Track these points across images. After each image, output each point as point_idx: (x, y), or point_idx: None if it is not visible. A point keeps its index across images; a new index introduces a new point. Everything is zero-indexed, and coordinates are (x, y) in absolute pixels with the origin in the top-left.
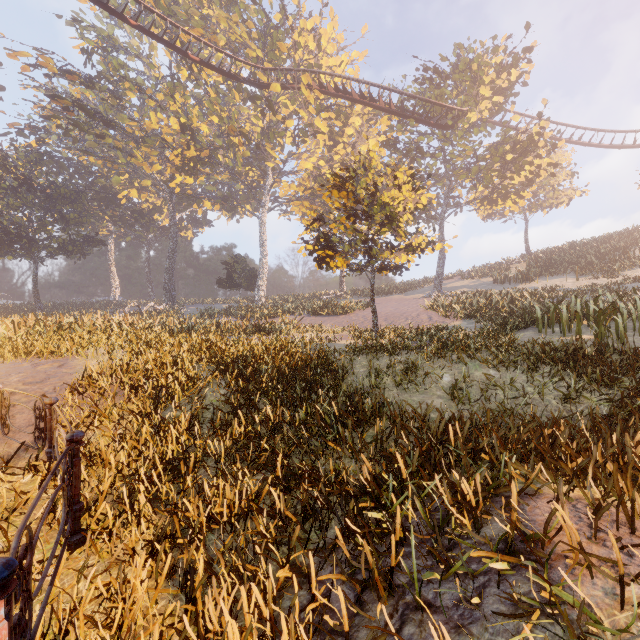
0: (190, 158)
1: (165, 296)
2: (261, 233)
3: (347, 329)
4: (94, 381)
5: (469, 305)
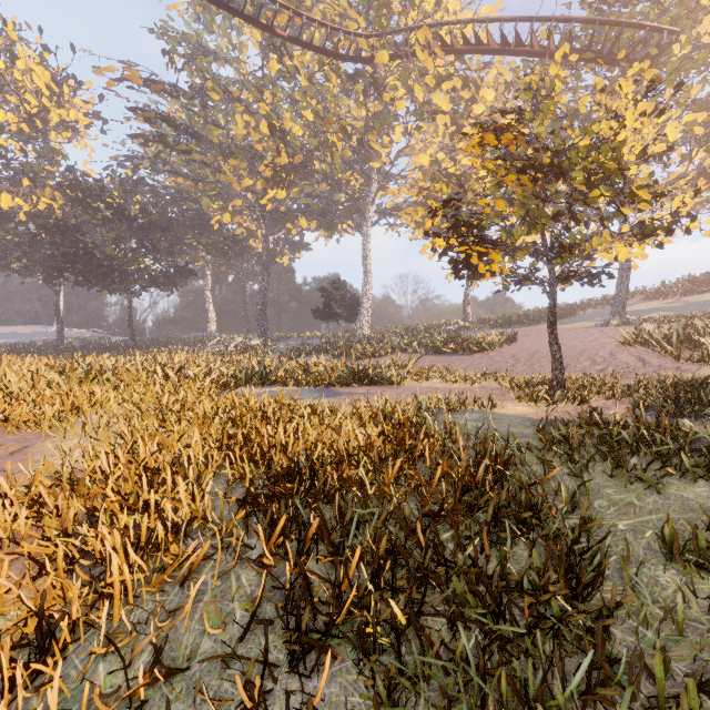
0: (281, 166)
1: (257, 330)
2: (364, 251)
3: (493, 377)
4: (4, 509)
5: None
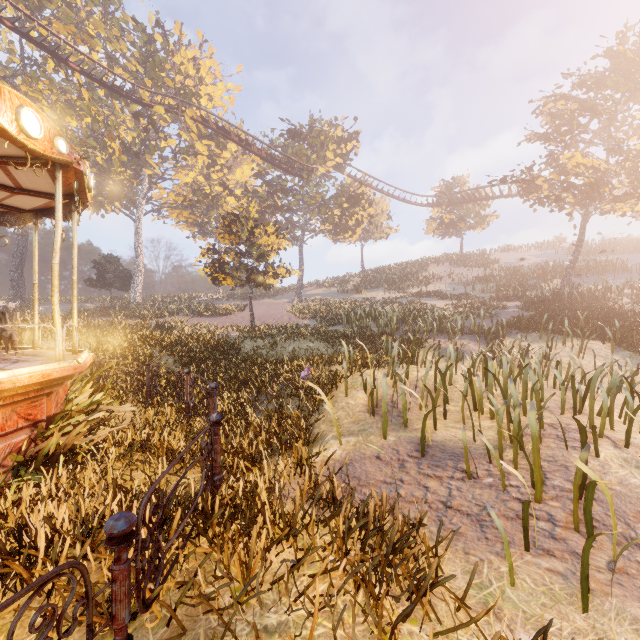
0: None
1: (12, 293)
2: (137, 235)
3: (231, 327)
4: None
5: (315, 310)
